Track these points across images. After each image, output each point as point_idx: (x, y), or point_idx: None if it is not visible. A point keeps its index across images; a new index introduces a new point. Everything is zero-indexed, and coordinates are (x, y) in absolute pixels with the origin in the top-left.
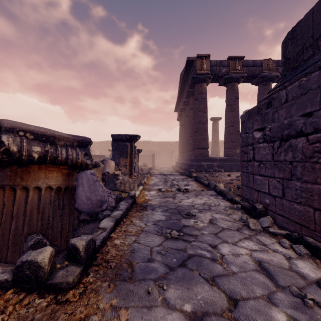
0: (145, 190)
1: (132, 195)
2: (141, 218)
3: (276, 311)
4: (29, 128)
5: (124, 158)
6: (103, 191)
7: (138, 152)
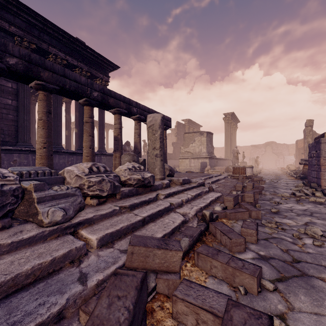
0: None
1: None
2: None
3: (299, 182)
4: (303, 159)
5: None
6: None
7: None
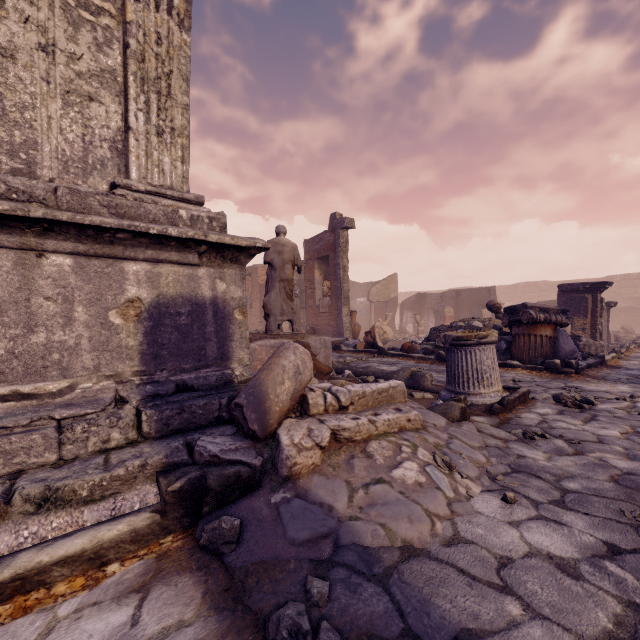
0: (619, 359)
1: (601, 355)
2: (611, 370)
3: None
4: (537, 306)
5: (579, 318)
6: (573, 344)
7: (607, 306)
